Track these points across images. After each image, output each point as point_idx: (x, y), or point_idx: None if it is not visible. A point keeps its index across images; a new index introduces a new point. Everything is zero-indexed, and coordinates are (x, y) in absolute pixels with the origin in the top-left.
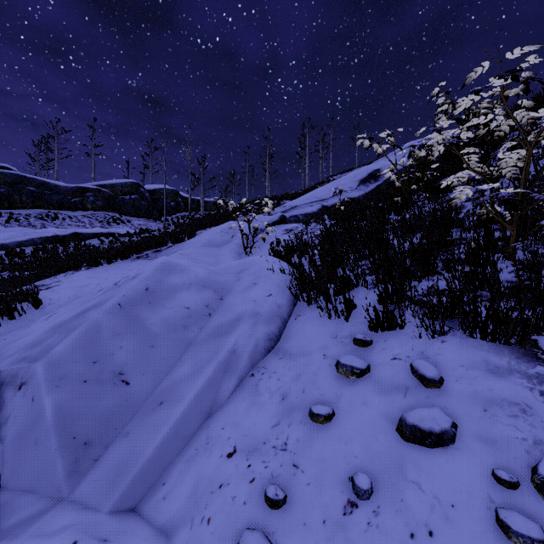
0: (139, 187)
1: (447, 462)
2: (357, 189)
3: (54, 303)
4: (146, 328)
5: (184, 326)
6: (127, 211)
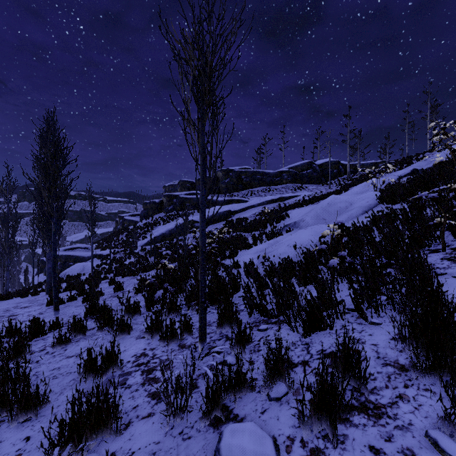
0: (312, 164)
1: None
2: None
3: (293, 217)
4: (328, 211)
5: (339, 211)
6: (304, 181)
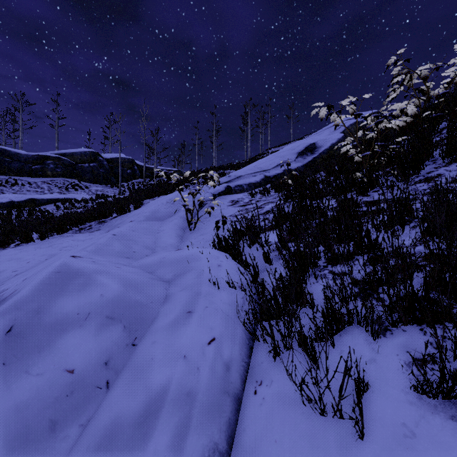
0: (98, 156)
1: None
2: (295, 161)
3: None
4: None
5: (52, 424)
6: (85, 177)
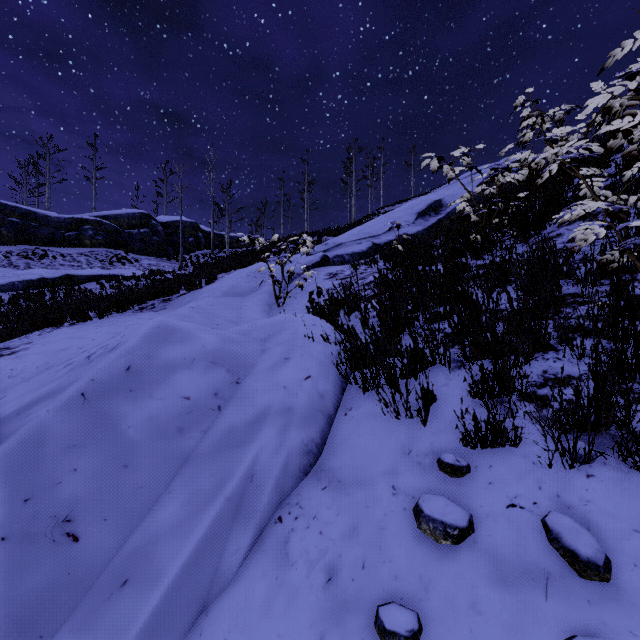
0: (150, 219)
1: None
2: (414, 224)
3: (16, 375)
4: (120, 434)
5: (180, 429)
6: (134, 248)
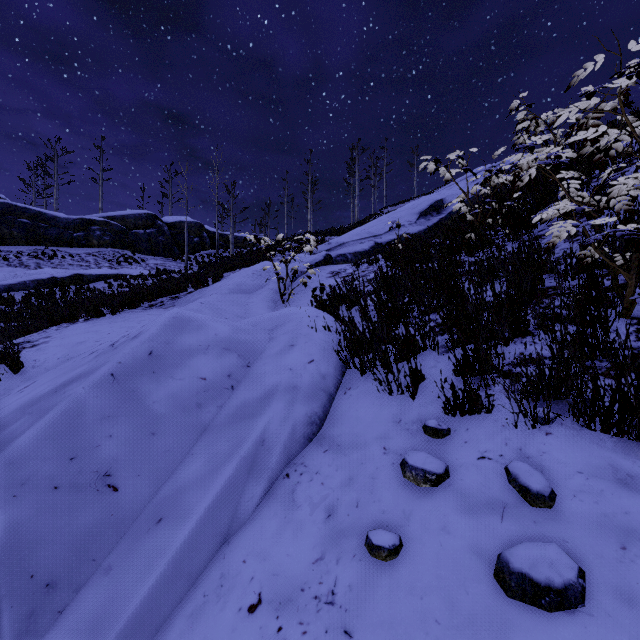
0: (156, 219)
1: (578, 639)
2: (416, 224)
3: (40, 365)
4: (147, 408)
5: (198, 404)
6: (141, 248)
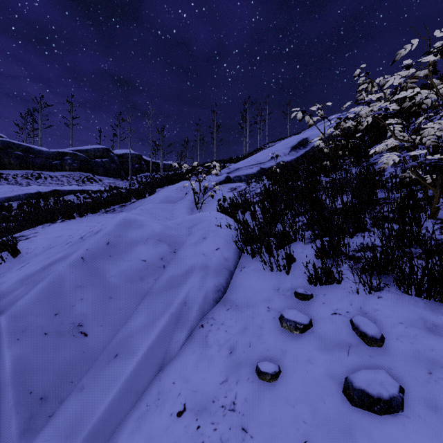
0: (109, 152)
1: (399, 433)
2: (289, 155)
3: (31, 252)
4: (106, 280)
5: (141, 278)
6: (99, 171)
